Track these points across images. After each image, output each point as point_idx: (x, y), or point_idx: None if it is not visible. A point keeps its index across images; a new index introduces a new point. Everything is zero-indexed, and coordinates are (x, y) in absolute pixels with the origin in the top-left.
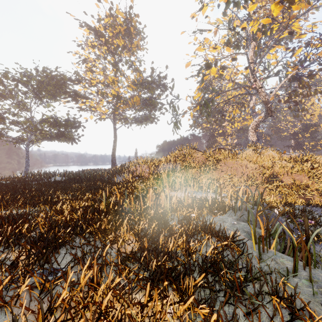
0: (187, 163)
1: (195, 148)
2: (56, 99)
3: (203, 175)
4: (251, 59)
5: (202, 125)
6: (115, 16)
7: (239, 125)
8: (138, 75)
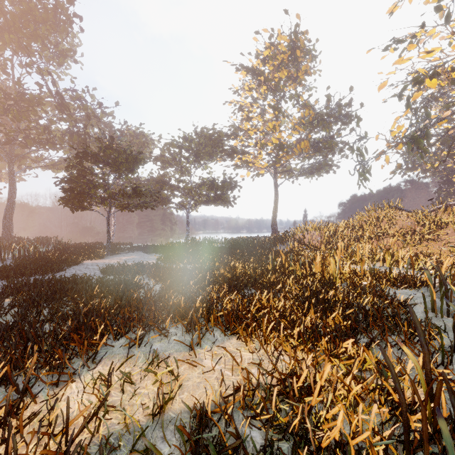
0: (381, 230)
1: (398, 207)
2: (212, 160)
3: (409, 247)
4: None
5: (422, 166)
6: (276, 45)
7: None
8: (306, 113)
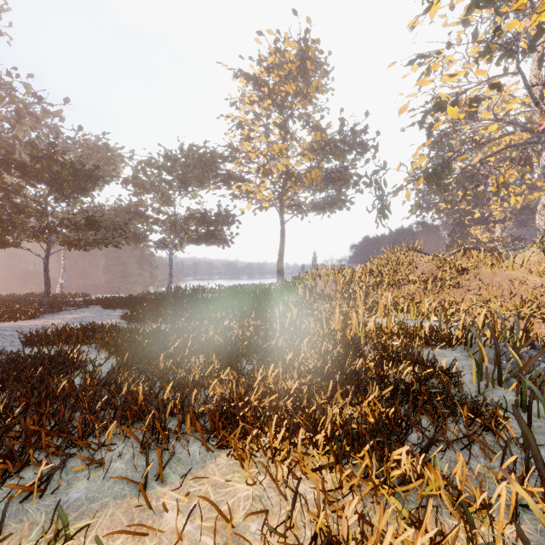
0: (401, 275)
1: (418, 250)
2: (204, 187)
3: (430, 295)
4: (536, 77)
5: (436, 206)
6: (283, 51)
7: (520, 200)
8: (318, 136)
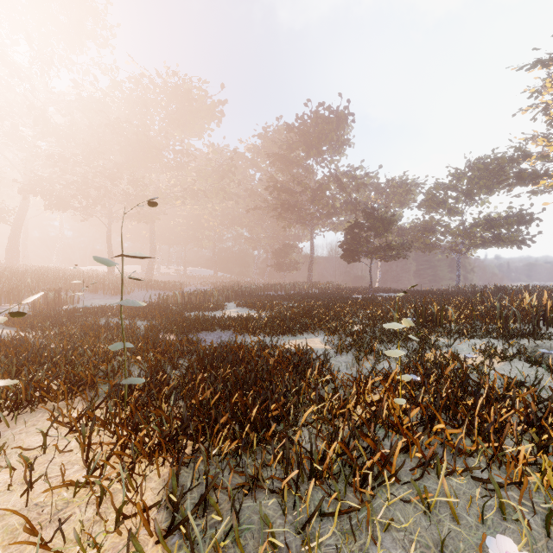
0: None
1: None
2: (491, 193)
3: None
4: None
5: None
6: None
7: None
8: None
